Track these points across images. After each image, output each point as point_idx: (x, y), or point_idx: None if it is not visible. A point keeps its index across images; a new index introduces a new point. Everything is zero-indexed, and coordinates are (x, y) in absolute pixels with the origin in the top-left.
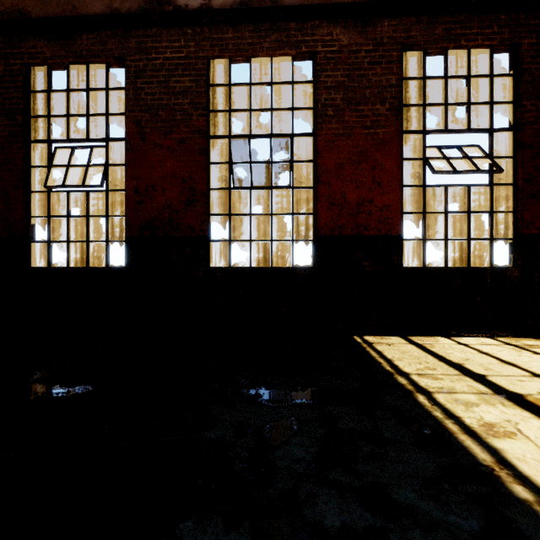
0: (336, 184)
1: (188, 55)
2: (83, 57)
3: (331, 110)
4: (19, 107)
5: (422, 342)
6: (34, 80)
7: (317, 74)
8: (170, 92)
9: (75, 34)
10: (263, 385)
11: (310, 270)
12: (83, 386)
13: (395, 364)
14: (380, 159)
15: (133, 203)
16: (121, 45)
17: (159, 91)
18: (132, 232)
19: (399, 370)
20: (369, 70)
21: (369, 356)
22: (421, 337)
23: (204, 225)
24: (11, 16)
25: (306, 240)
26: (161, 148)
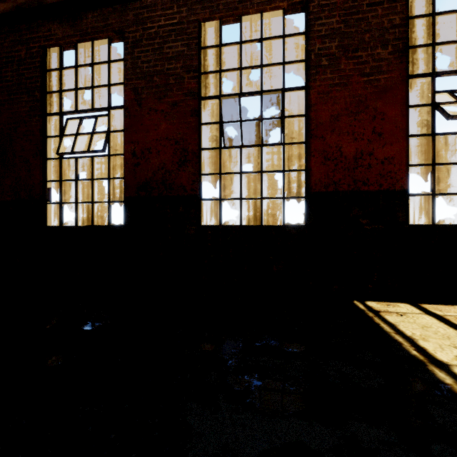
0: (331, 137)
1: (180, 20)
2: (88, 34)
3: (325, 60)
4: (37, 85)
5: (441, 312)
6: (50, 61)
7: (310, 24)
8: (163, 58)
9: (82, 14)
10: (255, 371)
11: (302, 228)
12: (53, 357)
13: (421, 347)
14: (382, 107)
15: (131, 166)
16: (121, 18)
17: (153, 58)
18: (129, 193)
19: (431, 358)
20: (369, 12)
21: (381, 331)
22: (436, 306)
23: (195, 185)
24: (31, 5)
25: (298, 197)
26: (156, 113)
